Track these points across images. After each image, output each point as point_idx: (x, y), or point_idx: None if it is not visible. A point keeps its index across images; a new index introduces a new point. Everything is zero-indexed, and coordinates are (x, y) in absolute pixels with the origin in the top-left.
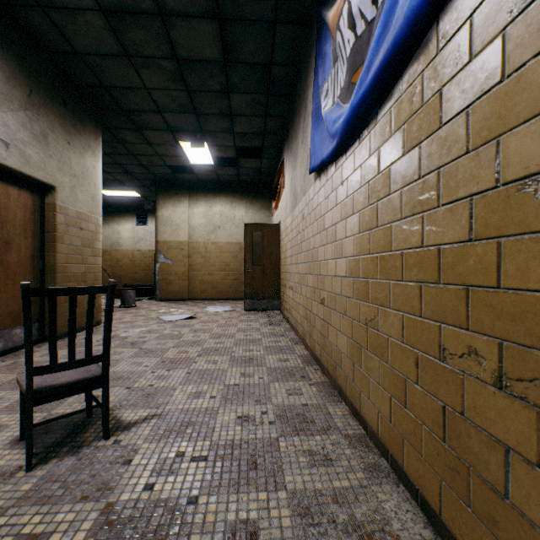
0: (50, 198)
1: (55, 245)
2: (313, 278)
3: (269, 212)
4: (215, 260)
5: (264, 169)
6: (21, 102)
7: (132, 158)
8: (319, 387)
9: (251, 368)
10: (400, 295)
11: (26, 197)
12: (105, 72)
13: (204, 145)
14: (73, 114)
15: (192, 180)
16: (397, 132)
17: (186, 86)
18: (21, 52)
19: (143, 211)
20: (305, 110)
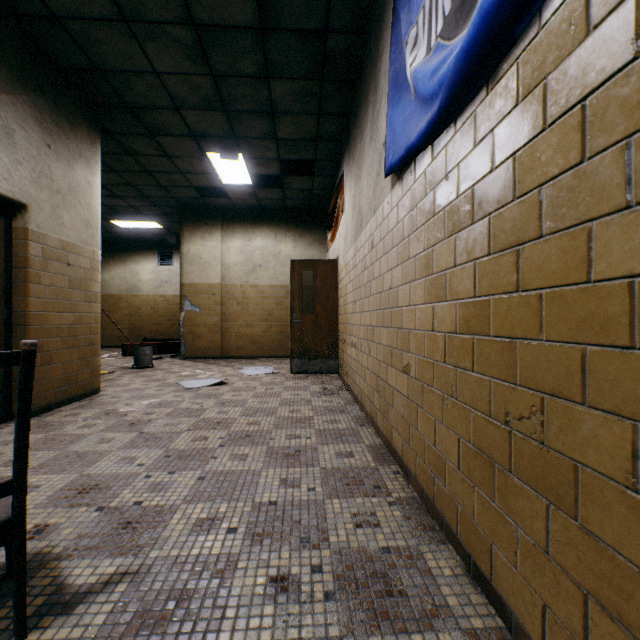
0: (19, 221)
1: (26, 287)
2: (389, 332)
3: (323, 246)
4: (255, 307)
5: (317, 190)
6: None
7: (147, 176)
8: (404, 510)
9: (296, 469)
10: (622, 380)
11: None
12: (97, 48)
13: (238, 156)
14: (56, 107)
15: (226, 207)
16: (612, 14)
17: (210, 68)
18: None
19: (168, 247)
20: (375, 92)
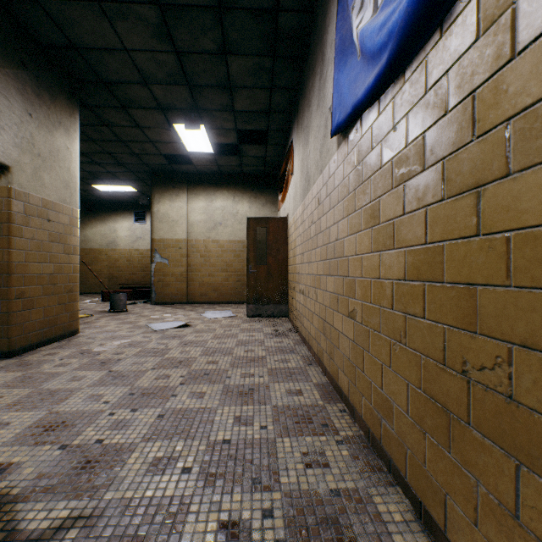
0: (3, 181)
1: (9, 240)
2: (335, 280)
3: (275, 207)
4: (216, 259)
5: (270, 158)
6: None
7: (121, 145)
8: (352, 449)
9: (249, 407)
10: None
11: None
12: (72, 27)
13: (200, 126)
14: (37, 80)
15: (191, 173)
16: None
17: (174, 46)
18: None
19: (142, 208)
20: (321, 63)
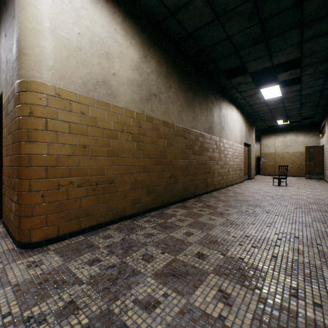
0: (249, 147)
1: (250, 158)
2: None
3: (318, 137)
4: (287, 159)
5: (315, 120)
6: (248, 130)
7: (255, 126)
8: None
9: (311, 185)
10: None
11: (247, 148)
12: (262, 115)
13: (287, 122)
14: (252, 126)
15: (276, 128)
16: None
17: (285, 112)
18: (248, 120)
19: None
20: None
